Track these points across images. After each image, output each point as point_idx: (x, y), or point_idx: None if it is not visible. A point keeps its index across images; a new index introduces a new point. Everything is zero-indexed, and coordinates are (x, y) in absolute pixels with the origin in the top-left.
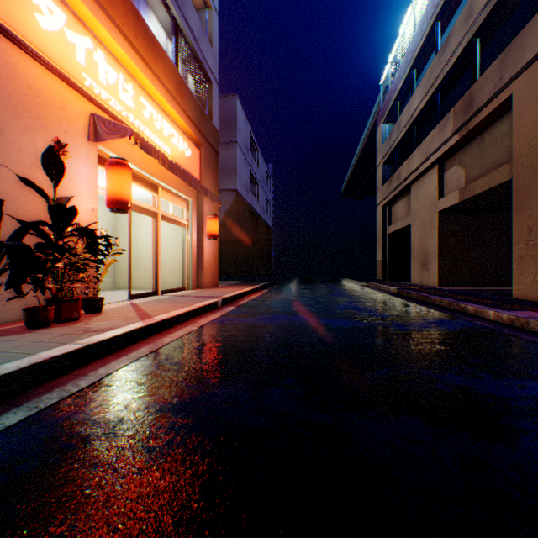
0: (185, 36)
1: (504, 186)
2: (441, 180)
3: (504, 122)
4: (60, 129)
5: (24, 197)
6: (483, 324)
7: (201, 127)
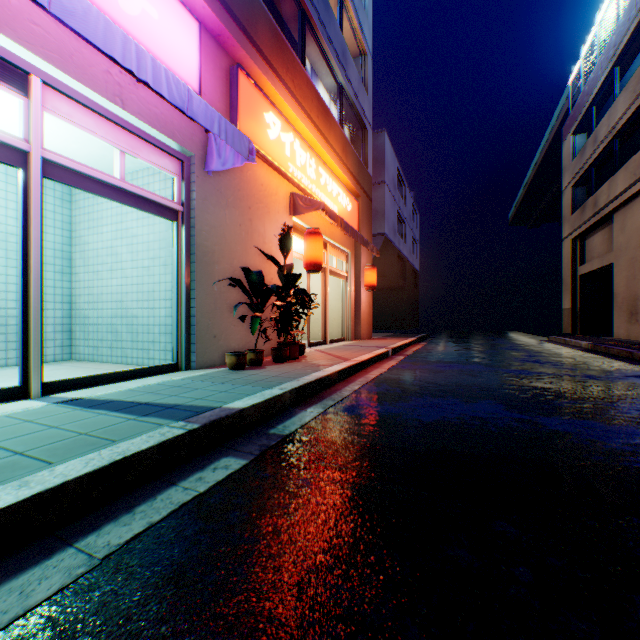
0: (347, 95)
1: None
2: None
3: None
4: (275, 210)
5: (260, 267)
6: None
7: (359, 179)
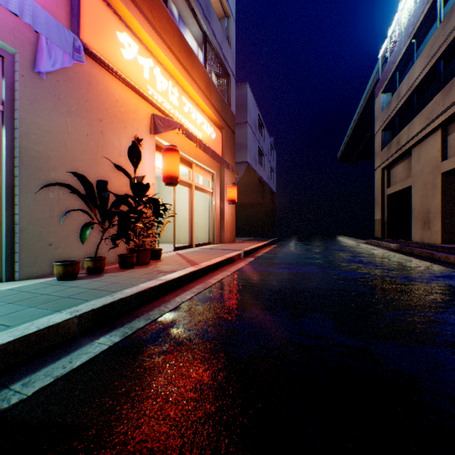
0: (211, 44)
1: None
2: (445, 143)
3: None
4: (134, 127)
5: (114, 177)
6: None
7: (222, 114)
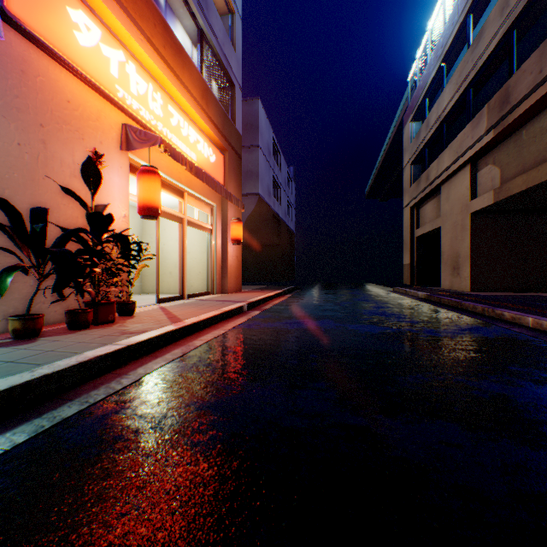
0: (210, 43)
1: (544, 185)
2: (474, 180)
3: (544, 117)
4: (96, 139)
5: (64, 205)
6: (521, 332)
7: (225, 132)
